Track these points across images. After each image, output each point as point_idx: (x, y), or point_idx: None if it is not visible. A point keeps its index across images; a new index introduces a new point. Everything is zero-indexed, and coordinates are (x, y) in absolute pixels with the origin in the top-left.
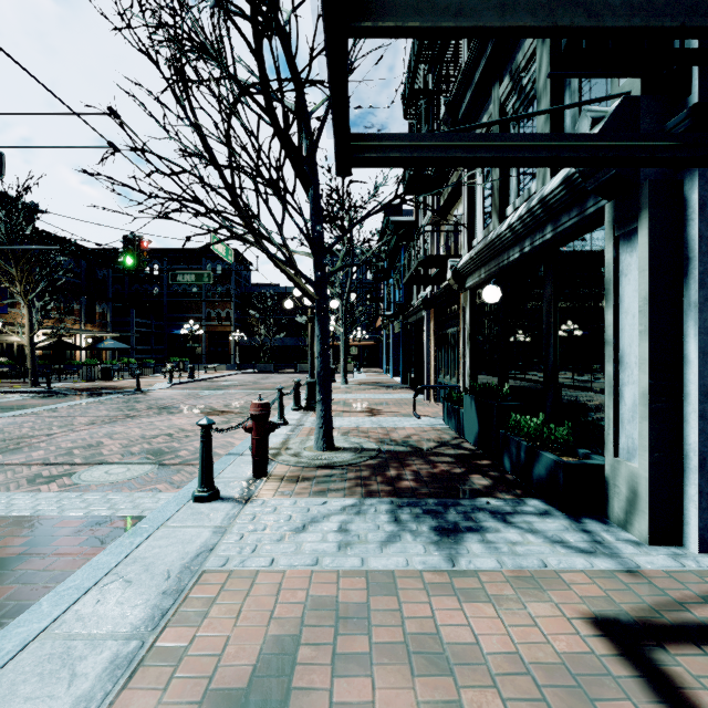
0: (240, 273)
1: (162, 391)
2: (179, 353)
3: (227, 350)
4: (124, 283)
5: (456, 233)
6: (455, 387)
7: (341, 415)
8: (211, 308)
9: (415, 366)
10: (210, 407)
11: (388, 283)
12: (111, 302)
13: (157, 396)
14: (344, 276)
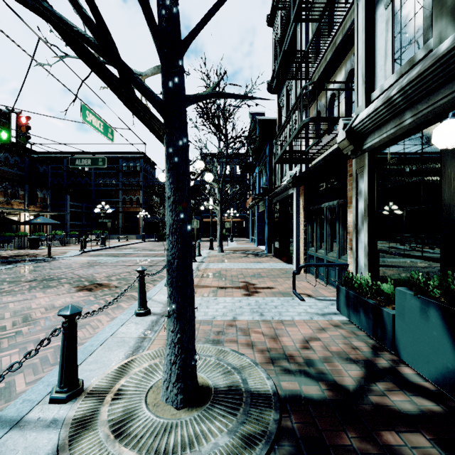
0: (147, 170)
1: (69, 258)
2: (91, 227)
3: (137, 224)
4: (63, 177)
5: (330, 109)
6: (342, 265)
7: (215, 293)
8: (126, 194)
9: (279, 238)
10: (92, 279)
11: (253, 175)
12: (50, 190)
13: (58, 264)
14: (221, 172)
